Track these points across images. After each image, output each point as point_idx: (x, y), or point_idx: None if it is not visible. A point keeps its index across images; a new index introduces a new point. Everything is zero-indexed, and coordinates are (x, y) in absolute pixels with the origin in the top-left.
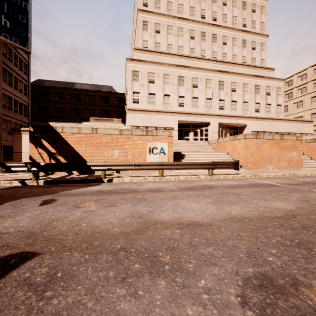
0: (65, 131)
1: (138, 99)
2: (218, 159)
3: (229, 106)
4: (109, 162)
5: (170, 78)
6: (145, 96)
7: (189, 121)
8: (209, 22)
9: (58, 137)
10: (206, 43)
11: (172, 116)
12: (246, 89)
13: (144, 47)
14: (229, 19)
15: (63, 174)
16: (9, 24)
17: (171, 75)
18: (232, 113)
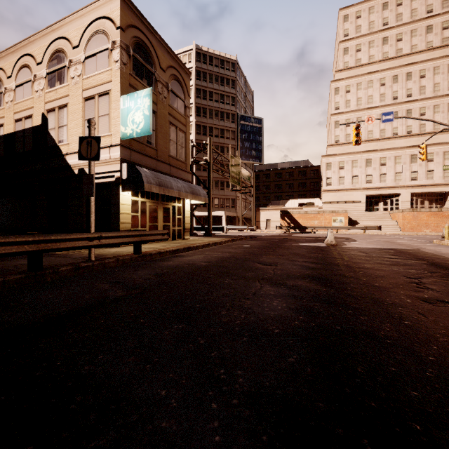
0: (294, 213)
1: (331, 183)
2: (383, 225)
3: (424, 176)
4: (314, 226)
5: (358, 162)
6: (336, 179)
7: (377, 194)
8: (401, 102)
9: (291, 216)
10: (398, 120)
11: (359, 192)
12: (447, 157)
13: (336, 140)
14: (429, 89)
15: (293, 231)
16: (255, 153)
17: (359, 160)
18: (428, 182)
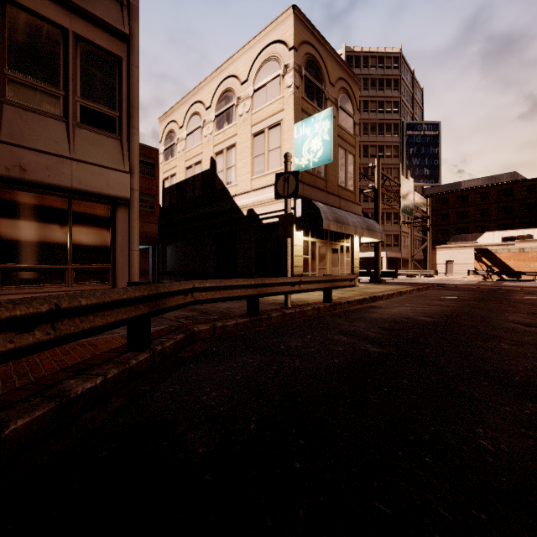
0: (498, 252)
1: None
2: None
3: None
4: None
5: None
6: None
7: None
8: None
9: (493, 256)
10: None
11: None
12: None
13: None
14: None
15: (496, 278)
16: (428, 172)
17: None
18: None
